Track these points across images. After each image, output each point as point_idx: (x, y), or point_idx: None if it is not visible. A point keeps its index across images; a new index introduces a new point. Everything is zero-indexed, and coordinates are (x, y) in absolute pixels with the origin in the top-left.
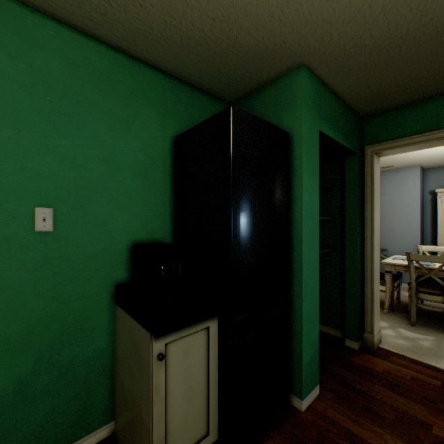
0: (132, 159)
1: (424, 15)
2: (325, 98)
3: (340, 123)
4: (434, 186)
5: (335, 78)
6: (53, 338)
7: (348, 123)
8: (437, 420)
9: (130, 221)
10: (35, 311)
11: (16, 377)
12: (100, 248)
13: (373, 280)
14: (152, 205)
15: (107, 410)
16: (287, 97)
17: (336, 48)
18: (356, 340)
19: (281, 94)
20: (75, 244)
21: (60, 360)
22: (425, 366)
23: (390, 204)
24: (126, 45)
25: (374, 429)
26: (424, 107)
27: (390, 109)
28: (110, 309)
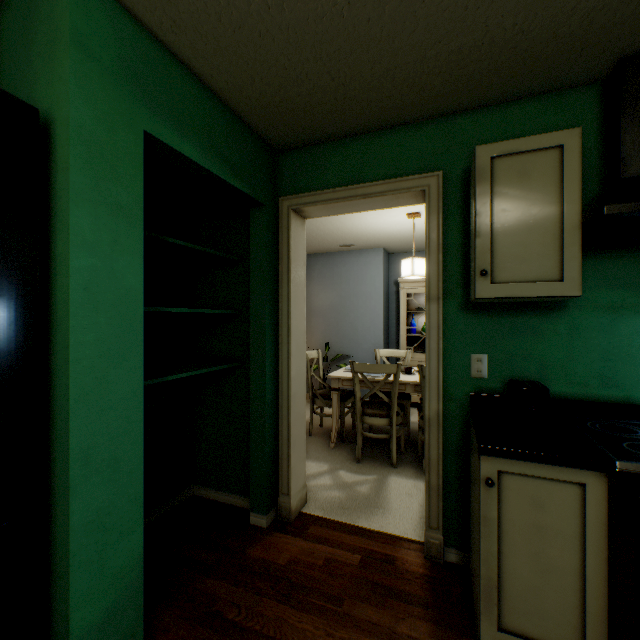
0: None
1: None
2: (169, 75)
3: (220, 141)
4: (399, 276)
5: (178, 35)
6: None
7: (243, 148)
8: None
9: None
10: None
11: None
12: None
13: (291, 410)
14: None
15: None
16: (47, 28)
17: None
18: (265, 513)
19: (37, 21)
20: None
21: None
22: (351, 531)
23: (355, 295)
24: None
25: None
26: (348, 147)
27: (310, 142)
28: None
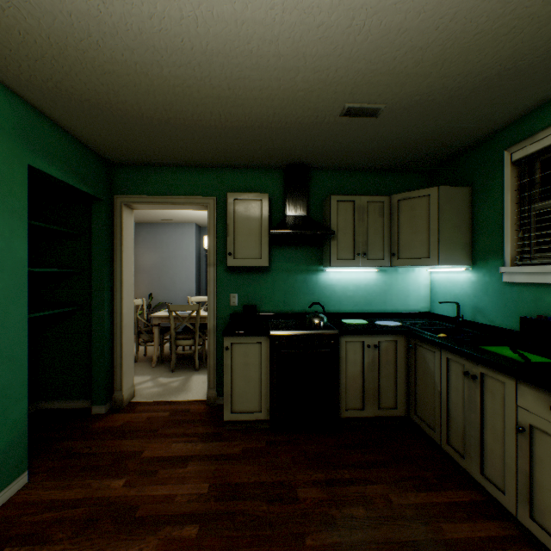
0: None
1: (118, 95)
2: (43, 129)
3: (74, 163)
4: None
5: (52, 111)
6: None
7: (89, 165)
8: (152, 444)
9: None
10: None
11: None
12: None
13: (123, 335)
14: None
15: None
16: None
17: (34, 78)
18: (104, 404)
19: None
20: None
21: None
22: (165, 404)
23: (174, 257)
24: None
25: (86, 483)
26: (163, 172)
27: (138, 164)
28: None
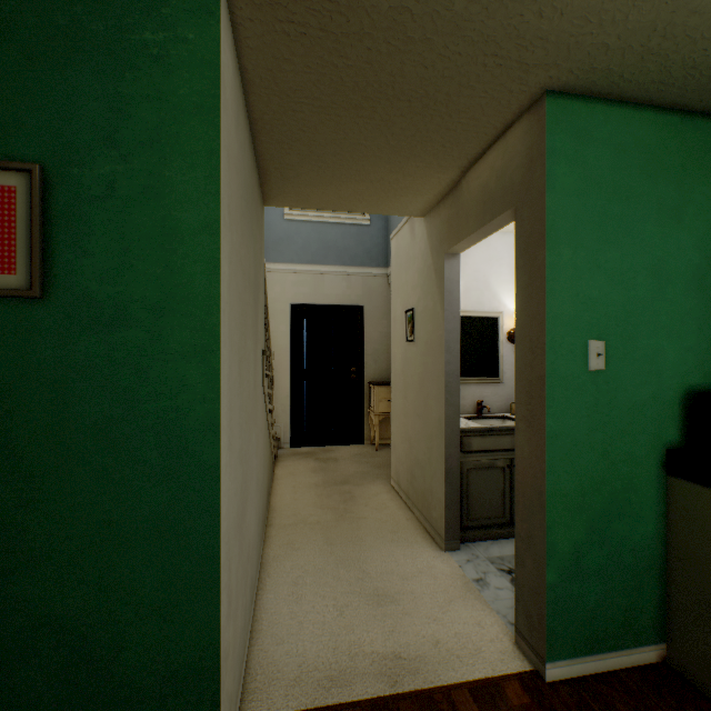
0: (682, 265)
1: None
2: None
3: None
4: None
5: None
6: (601, 506)
7: None
8: None
9: (681, 357)
10: (587, 467)
11: (571, 543)
12: (646, 394)
13: None
14: (708, 331)
15: (654, 624)
16: None
17: None
18: None
19: None
20: (622, 388)
21: (607, 536)
22: None
23: None
24: (689, 98)
25: None
26: None
27: None
28: (657, 483)
